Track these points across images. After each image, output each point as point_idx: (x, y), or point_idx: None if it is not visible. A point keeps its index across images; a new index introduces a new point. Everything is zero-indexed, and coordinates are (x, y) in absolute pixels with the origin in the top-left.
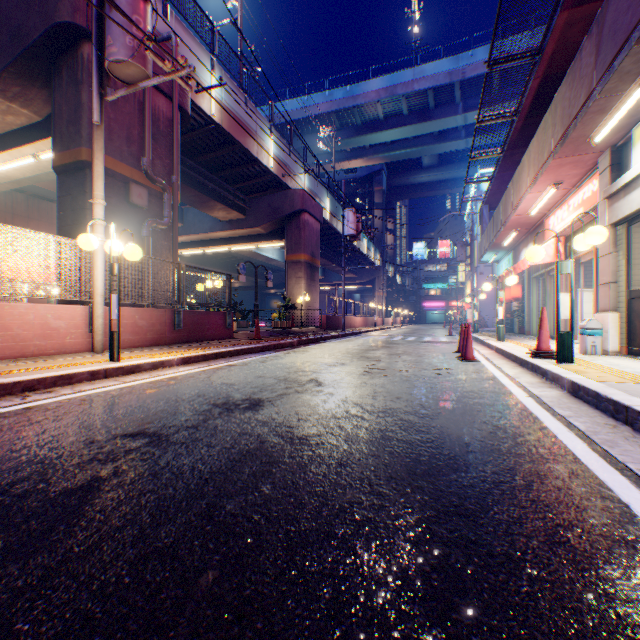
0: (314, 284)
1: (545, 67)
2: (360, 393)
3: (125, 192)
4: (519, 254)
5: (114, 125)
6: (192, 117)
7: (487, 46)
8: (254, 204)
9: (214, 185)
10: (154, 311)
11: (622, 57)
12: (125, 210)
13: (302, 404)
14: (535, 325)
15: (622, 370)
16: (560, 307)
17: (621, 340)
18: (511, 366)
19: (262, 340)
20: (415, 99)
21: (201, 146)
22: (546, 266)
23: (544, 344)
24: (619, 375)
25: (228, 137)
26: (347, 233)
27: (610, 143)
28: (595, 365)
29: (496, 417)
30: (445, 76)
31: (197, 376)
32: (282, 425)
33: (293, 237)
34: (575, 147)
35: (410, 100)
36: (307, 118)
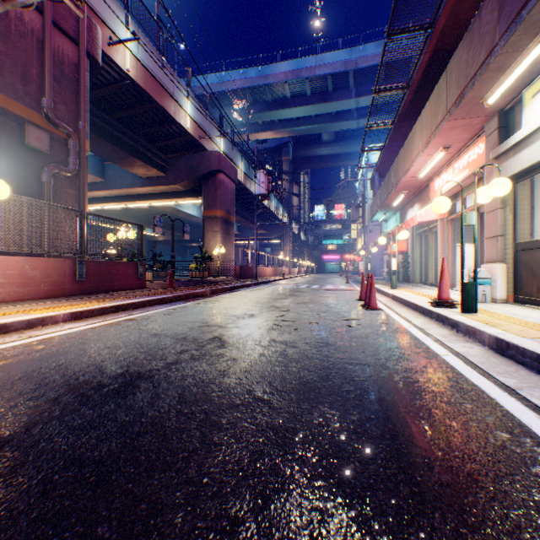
0: (229, 238)
1: (435, 42)
2: (268, 357)
3: (20, 133)
4: (405, 214)
5: (5, 59)
6: (107, 71)
7: (375, 43)
8: (173, 163)
9: (133, 142)
10: (50, 261)
11: (533, 3)
12: (20, 153)
13: (193, 380)
14: (418, 274)
15: (530, 321)
16: (465, 258)
17: (508, 289)
18: (414, 315)
19: (175, 290)
20: (317, 83)
21: (118, 102)
22: (429, 224)
23: (445, 293)
24: (534, 327)
25: (145, 95)
26: (259, 192)
27: (499, 107)
28: (498, 315)
29: (437, 393)
30: (341, 65)
31: (79, 336)
32: (149, 431)
33: (210, 195)
34: (469, 109)
35: (313, 83)
36: (224, 92)
